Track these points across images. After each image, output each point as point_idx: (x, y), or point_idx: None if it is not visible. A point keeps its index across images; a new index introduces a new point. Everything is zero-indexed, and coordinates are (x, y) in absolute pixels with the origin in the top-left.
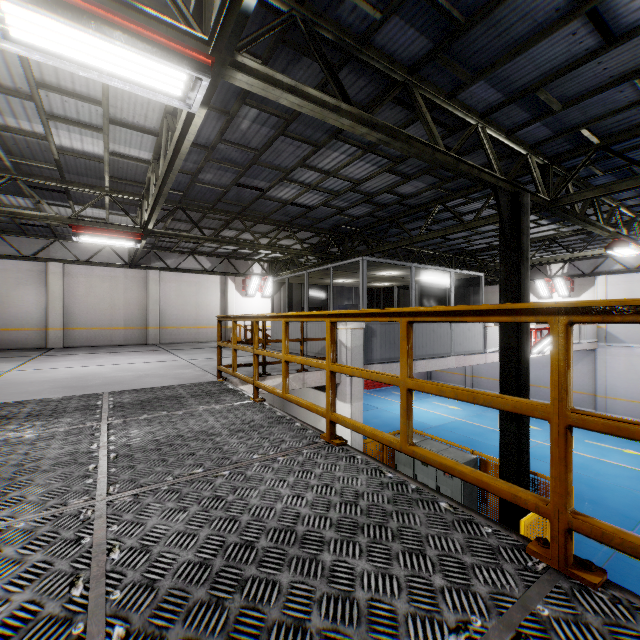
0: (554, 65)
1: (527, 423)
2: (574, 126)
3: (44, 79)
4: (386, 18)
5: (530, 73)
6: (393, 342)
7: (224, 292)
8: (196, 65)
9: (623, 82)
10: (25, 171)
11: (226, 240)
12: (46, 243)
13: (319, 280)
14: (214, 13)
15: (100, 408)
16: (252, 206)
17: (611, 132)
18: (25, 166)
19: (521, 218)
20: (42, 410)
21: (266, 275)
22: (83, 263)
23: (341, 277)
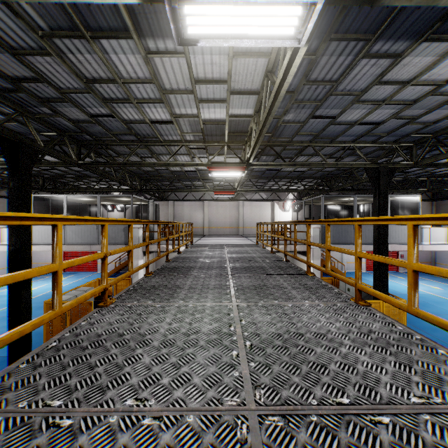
0: (365, 129)
1: (385, 270)
2: (407, 134)
3: (211, 161)
4: (292, 138)
5: (358, 132)
6: (341, 234)
7: (273, 210)
8: (242, 172)
9: (404, 126)
10: (202, 176)
11: (267, 189)
12: (203, 194)
13: (316, 203)
14: (246, 158)
15: (224, 246)
16: (277, 174)
17: (435, 131)
18: (202, 175)
19: (380, 178)
20: (212, 246)
21: (296, 199)
22: (215, 200)
23: (325, 201)
